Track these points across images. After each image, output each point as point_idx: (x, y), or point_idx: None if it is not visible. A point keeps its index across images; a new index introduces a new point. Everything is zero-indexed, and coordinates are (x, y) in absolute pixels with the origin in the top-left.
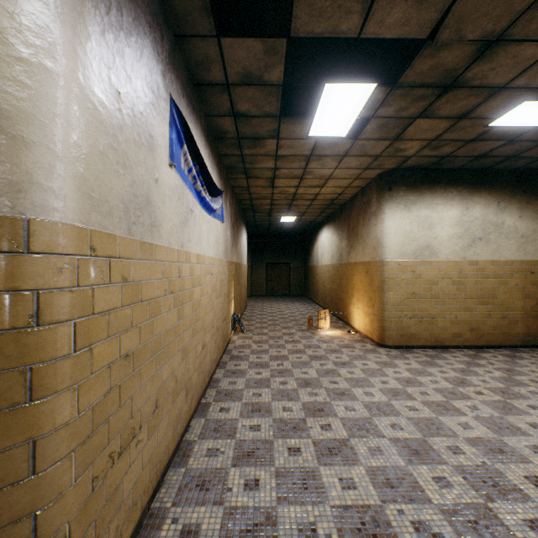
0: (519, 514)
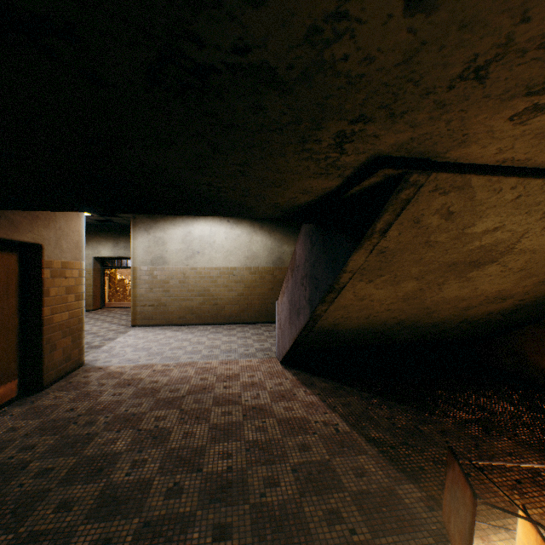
0: (103, 333)
